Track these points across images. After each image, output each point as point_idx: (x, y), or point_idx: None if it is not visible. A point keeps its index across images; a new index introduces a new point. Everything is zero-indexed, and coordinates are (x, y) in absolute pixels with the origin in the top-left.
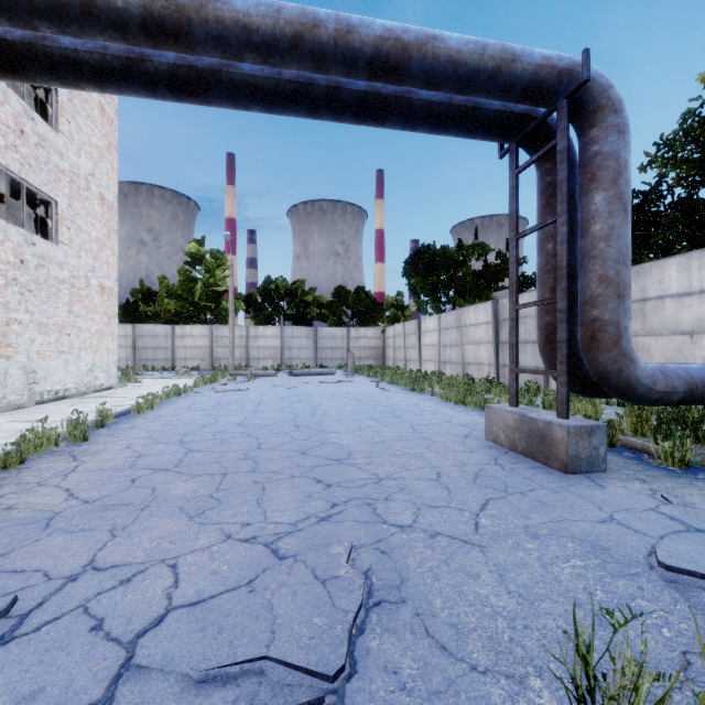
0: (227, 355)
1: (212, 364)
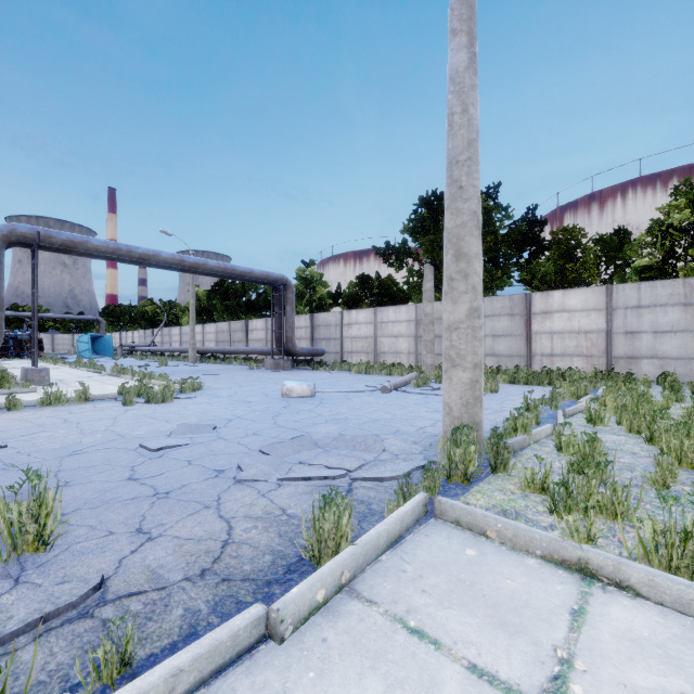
0: None
1: None
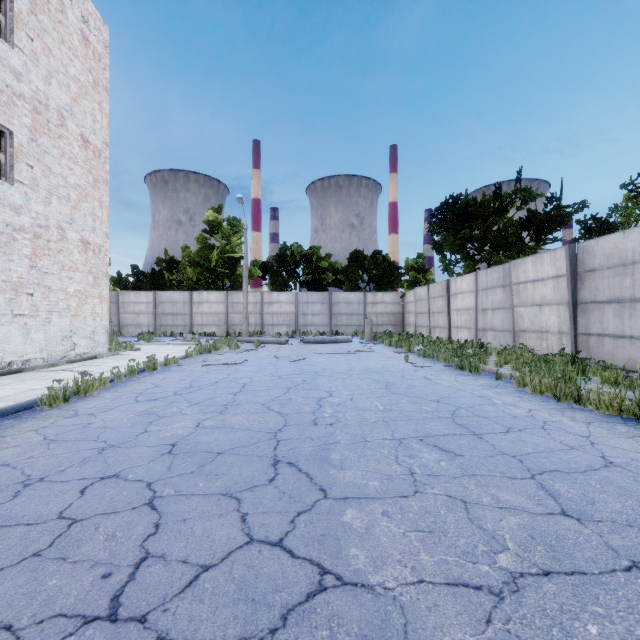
0: (242, 321)
1: (227, 330)
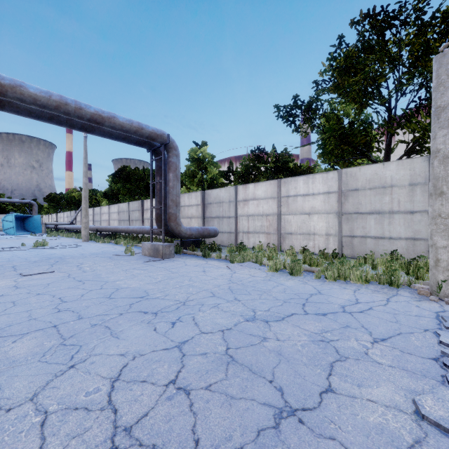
0: None
1: None
